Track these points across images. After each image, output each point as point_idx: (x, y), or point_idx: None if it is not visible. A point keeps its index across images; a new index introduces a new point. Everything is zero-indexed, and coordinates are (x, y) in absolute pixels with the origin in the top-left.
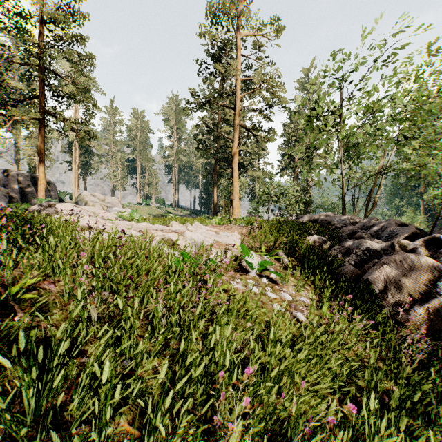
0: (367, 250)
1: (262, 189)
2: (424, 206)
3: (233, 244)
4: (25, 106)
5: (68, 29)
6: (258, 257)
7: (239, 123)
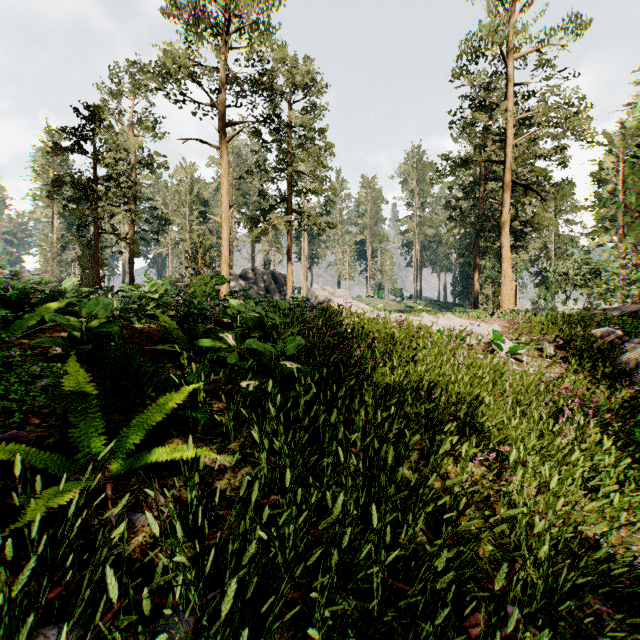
0: None
1: (554, 268)
2: None
3: (488, 334)
4: (276, 208)
5: None
6: (512, 344)
7: (511, 181)
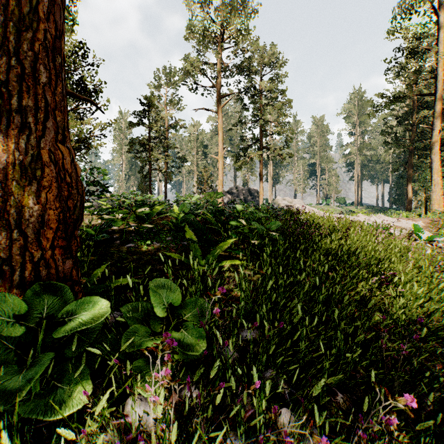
0: None
1: None
2: None
3: (411, 228)
4: (252, 146)
5: None
6: (430, 235)
7: (440, 109)
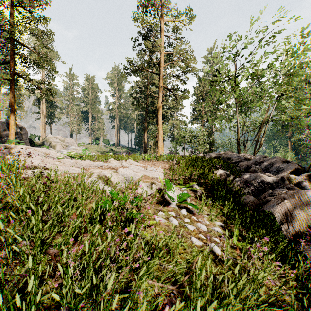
0: (262, 182)
1: (179, 133)
2: (291, 146)
3: (157, 178)
4: (0, 69)
5: (34, 12)
6: (178, 190)
7: (162, 85)
